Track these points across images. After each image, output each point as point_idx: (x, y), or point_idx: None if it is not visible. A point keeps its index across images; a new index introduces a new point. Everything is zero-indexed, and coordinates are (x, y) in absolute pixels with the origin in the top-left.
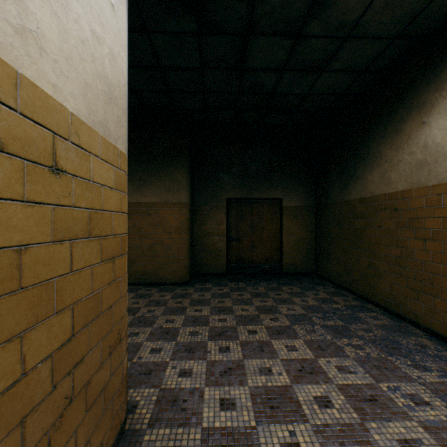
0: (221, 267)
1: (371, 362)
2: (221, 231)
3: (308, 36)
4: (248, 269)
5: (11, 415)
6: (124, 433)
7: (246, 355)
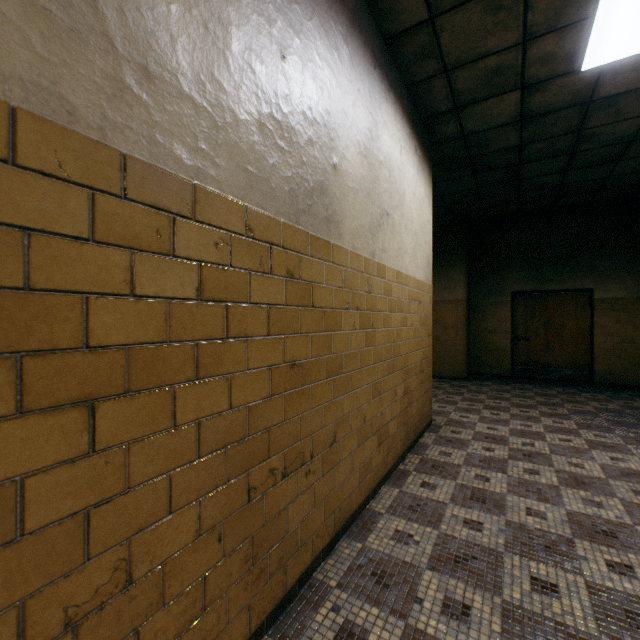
0: (504, 368)
1: (635, 439)
2: (504, 329)
3: (583, 151)
4: (541, 374)
5: (415, 372)
6: (431, 424)
7: (513, 418)
